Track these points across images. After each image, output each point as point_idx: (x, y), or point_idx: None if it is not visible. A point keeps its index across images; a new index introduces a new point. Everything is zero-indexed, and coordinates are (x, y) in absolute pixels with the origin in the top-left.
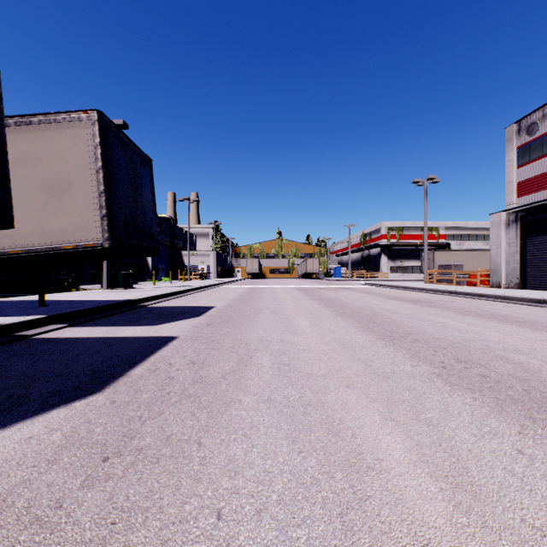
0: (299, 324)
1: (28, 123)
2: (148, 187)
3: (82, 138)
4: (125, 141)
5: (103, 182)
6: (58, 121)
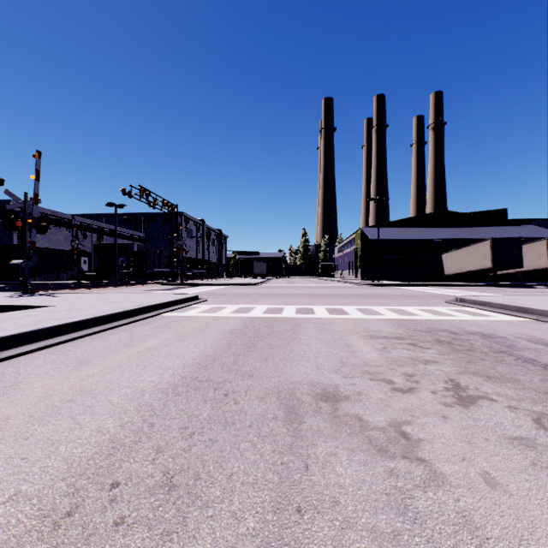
0: None
1: (533, 242)
2: None
3: (544, 244)
4: None
5: None
6: (539, 241)
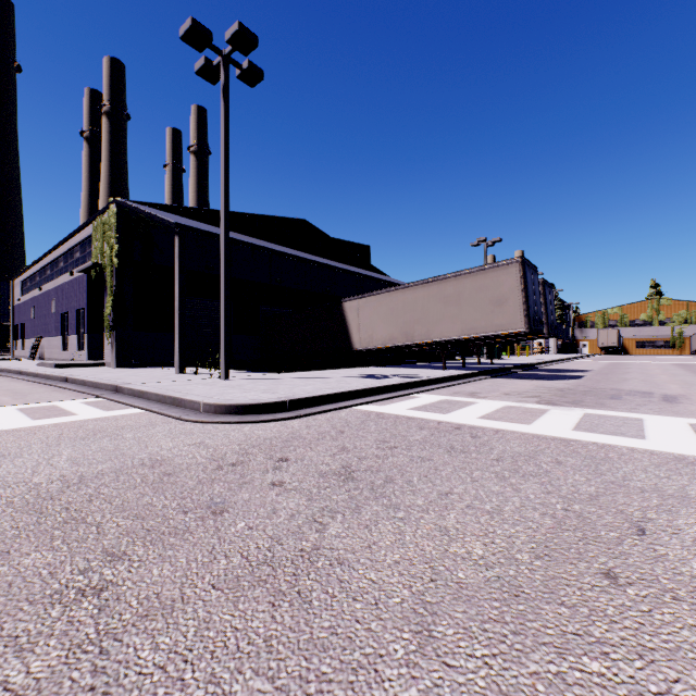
0: (659, 376)
1: None
2: (552, 302)
3: None
4: (547, 284)
5: (545, 309)
6: None
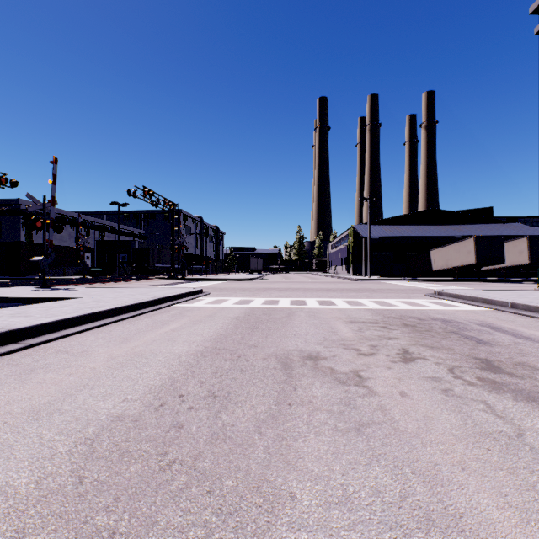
0: None
1: (515, 240)
2: None
3: (524, 241)
4: (538, 237)
5: (528, 250)
6: (520, 239)
